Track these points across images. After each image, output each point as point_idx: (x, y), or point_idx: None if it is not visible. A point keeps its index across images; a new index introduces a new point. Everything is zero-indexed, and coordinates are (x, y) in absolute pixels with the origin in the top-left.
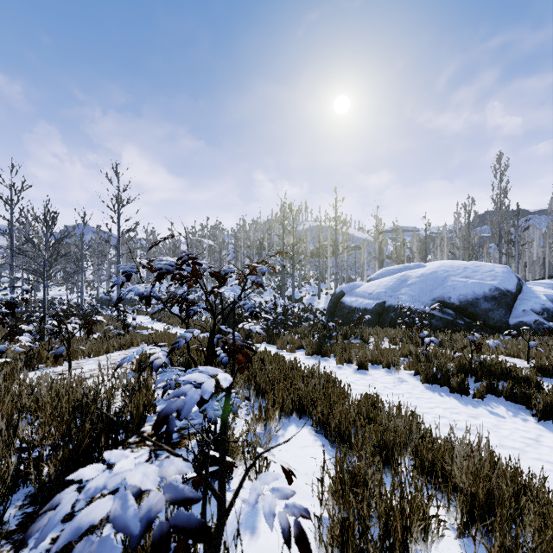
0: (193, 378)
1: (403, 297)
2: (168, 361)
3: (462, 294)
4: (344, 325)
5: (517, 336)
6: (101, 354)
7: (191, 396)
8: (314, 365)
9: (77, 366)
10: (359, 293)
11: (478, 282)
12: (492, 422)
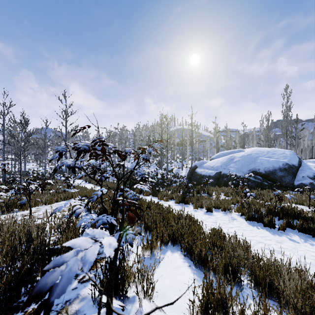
0: (76, 244)
1: (231, 169)
2: (85, 210)
3: (266, 167)
4: (197, 185)
5: (302, 192)
6: (53, 203)
7: (69, 267)
8: (181, 210)
9: (36, 210)
10: (205, 166)
11: (275, 160)
12: (291, 246)
